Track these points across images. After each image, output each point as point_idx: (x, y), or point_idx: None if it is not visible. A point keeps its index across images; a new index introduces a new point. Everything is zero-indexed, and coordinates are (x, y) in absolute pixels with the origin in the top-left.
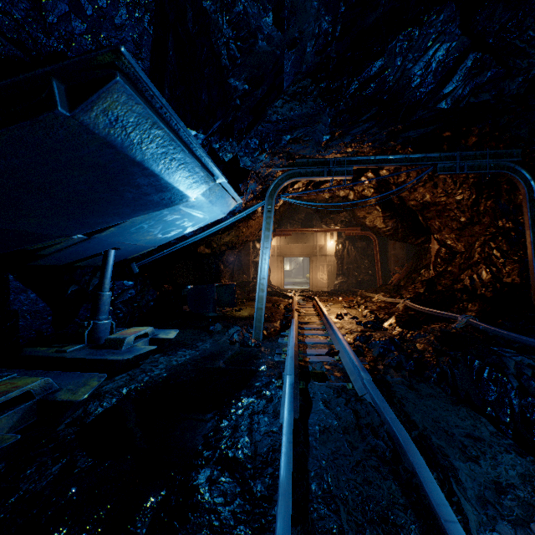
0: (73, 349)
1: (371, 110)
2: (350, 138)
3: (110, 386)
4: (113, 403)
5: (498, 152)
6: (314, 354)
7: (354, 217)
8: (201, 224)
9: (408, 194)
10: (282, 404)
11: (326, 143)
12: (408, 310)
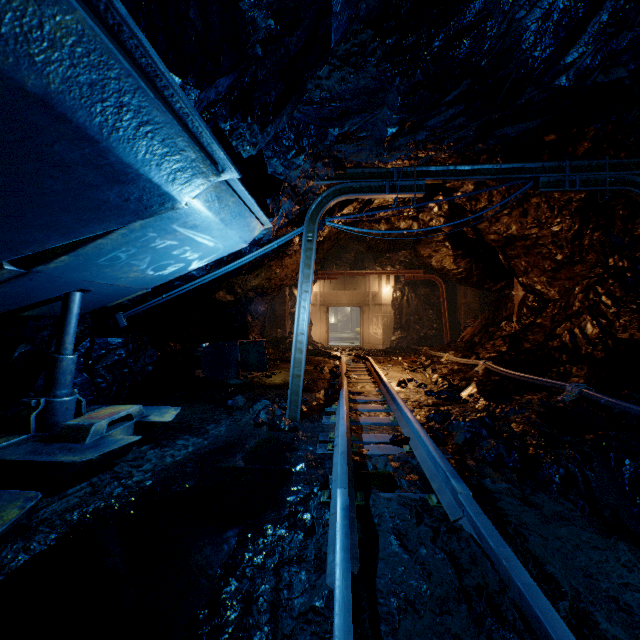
0: (7, 444)
1: (461, 85)
2: (425, 134)
3: (53, 508)
4: (48, 543)
5: (621, 162)
6: (374, 441)
7: (416, 257)
8: (213, 257)
9: (488, 225)
10: (329, 541)
11: (391, 140)
12: (490, 375)
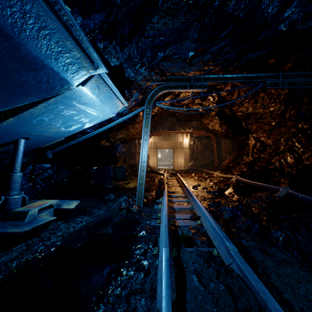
0: None
1: (228, 27)
2: (208, 56)
3: (2, 259)
4: None
5: (308, 73)
6: (181, 218)
7: (201, 124)
8: (97, 121)
9: (237, 108)
10: (158, 278)
11: (190, 59)
12: (239, 182)
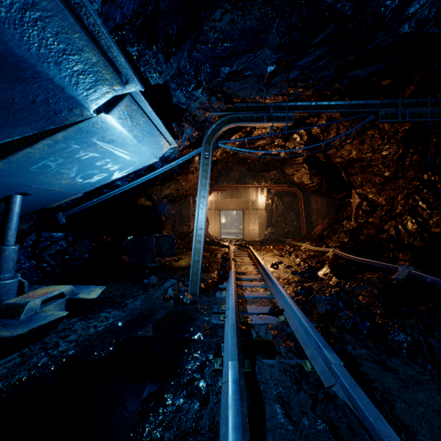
0: None
1: (327, 28)
2: (296, 73)
3: None
4: None
5: (439, 100)
6: (256, 312)
7: (283, 175)
8: (131, 169)
9: (335, 151)
10: (222, 411)
11: (269, 77)
12: (338, 259)
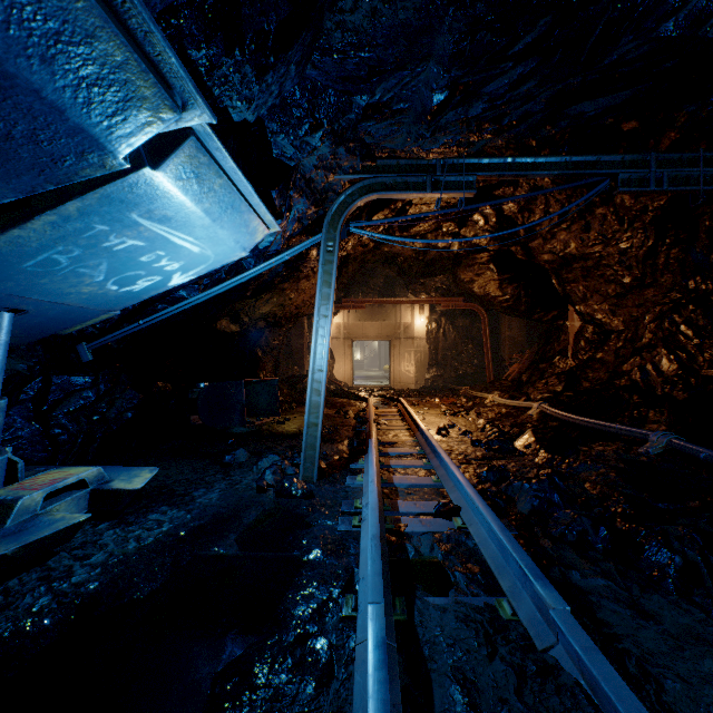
0: None
1: (536, 25)
2: (481, 106)
3: None
4: None
5: None
6: (414, 512)
7: (455, 282)
8: (201, 269)
9: (541, 243)
10: (355, 698)
11: (437, 113)
12: (547, 419)
